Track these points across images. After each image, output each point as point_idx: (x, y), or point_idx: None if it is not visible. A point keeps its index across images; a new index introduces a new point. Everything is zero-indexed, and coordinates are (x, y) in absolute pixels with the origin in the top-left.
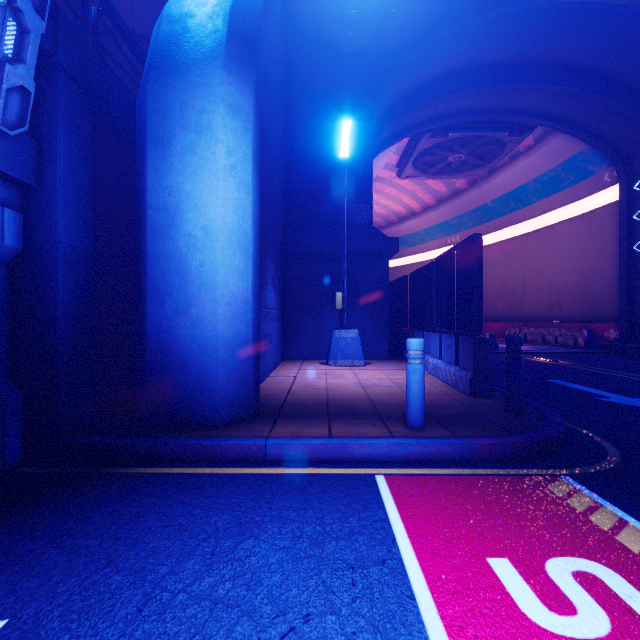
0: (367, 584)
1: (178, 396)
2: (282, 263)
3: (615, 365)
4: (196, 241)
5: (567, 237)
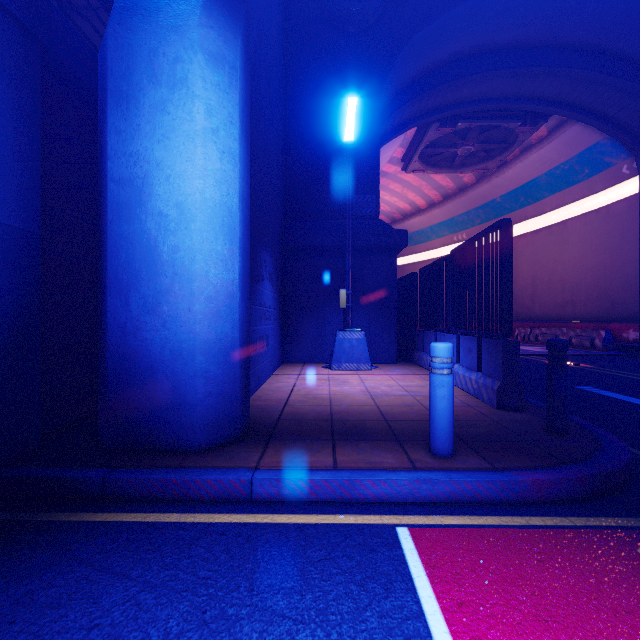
0: None
1: (146, 414)
2: (281, 258)
3: None
4: (168, 221)
5: (581, 233)
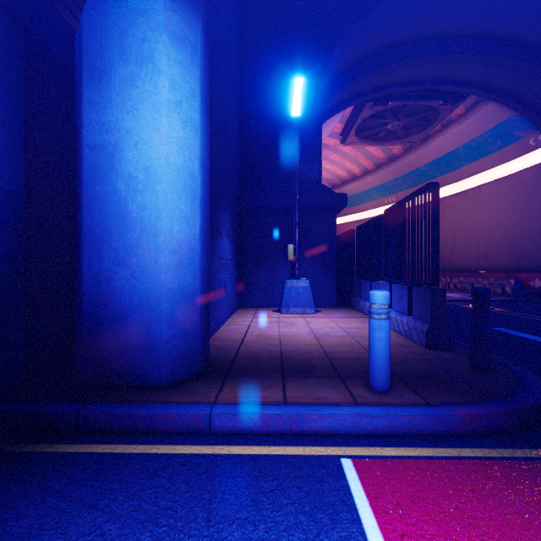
0: None
1: (117, 354)
2: (238, 217)
3: None
4: (136, 183)
5: (494, 196)
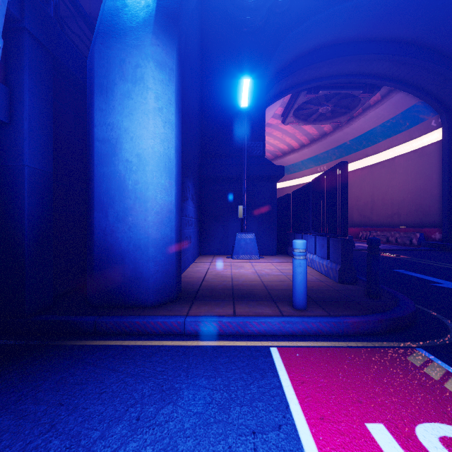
0: (267, 449)
1: (118, 284)
2: (199, 184)
3: (442, 259)
4: (132, 165)
5: (404, 166)
